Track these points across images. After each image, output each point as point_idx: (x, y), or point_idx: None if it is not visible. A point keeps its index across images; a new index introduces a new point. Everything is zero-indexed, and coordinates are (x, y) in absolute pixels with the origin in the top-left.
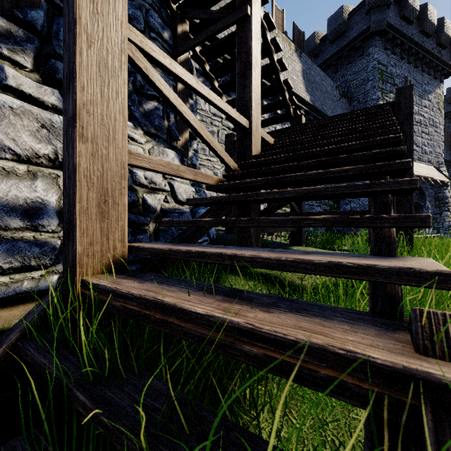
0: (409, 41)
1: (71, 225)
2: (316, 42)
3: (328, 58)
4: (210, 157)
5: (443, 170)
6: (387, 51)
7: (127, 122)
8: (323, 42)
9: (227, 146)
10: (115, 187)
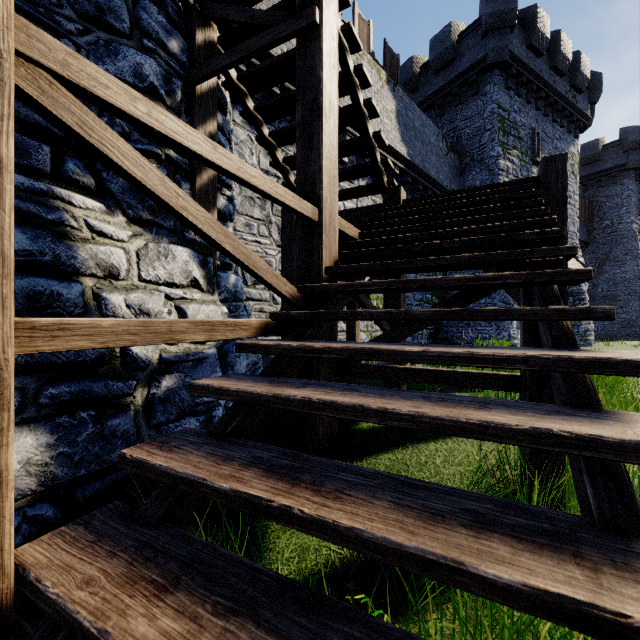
0: (538, 80)
1: None
2: (415, 71)
3: (431, 94)
4: (259, 237)
5: (578, 256)
6: (509, 90)
7: (92, 203)
8: (424, 72)
9: (286, 228)
10: None
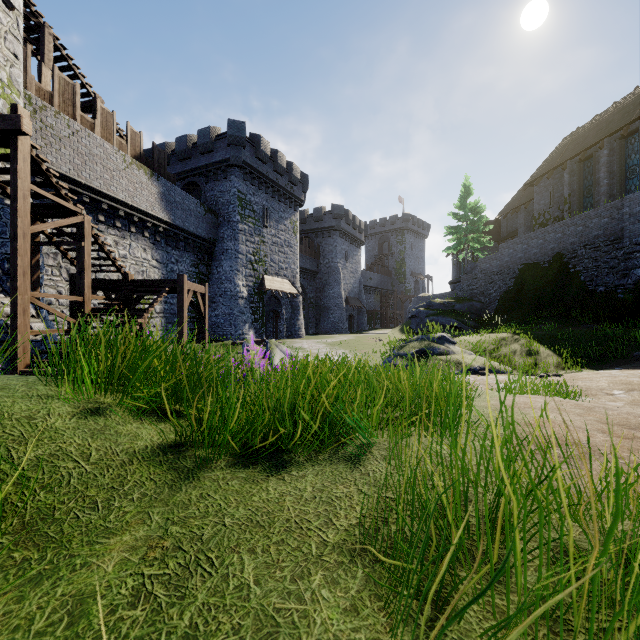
0: (265, 177)
1: (16, 356)
2: (189, 145)
3: (200, 167)
4: (53, 277)
5: (297, 283)
6: (246, 181)
7: (2, 296)
8: (196, 148)
9: (73, 283)
10: (27, 344)
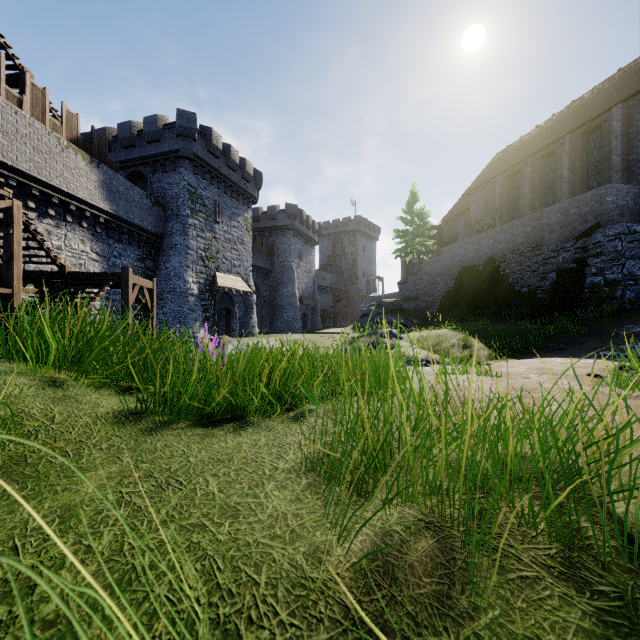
0: (217, 172)
1: None
2: (133, 133)
3: (146, 156)
4: None
5: (250, 281)
6: (197, 175)
7: None
8: (141, 136)
9: None
10: None
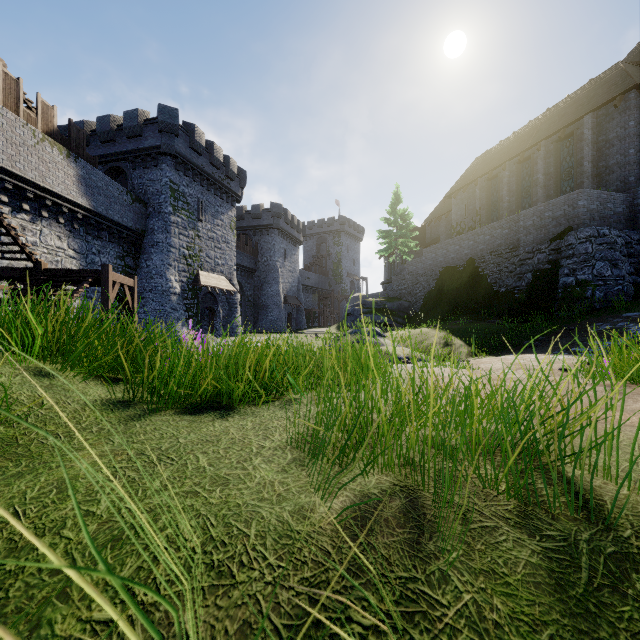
0: (200, 169)
1: None
2: (113, 127)
3: (126, 151)
4: None
5: (234, 280)
6: (179, 172)
7: None
8: (121, 131)
9: None
10: None
